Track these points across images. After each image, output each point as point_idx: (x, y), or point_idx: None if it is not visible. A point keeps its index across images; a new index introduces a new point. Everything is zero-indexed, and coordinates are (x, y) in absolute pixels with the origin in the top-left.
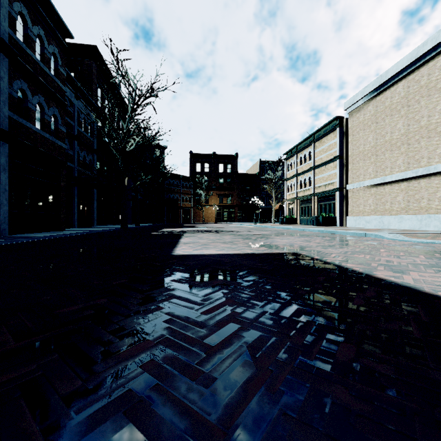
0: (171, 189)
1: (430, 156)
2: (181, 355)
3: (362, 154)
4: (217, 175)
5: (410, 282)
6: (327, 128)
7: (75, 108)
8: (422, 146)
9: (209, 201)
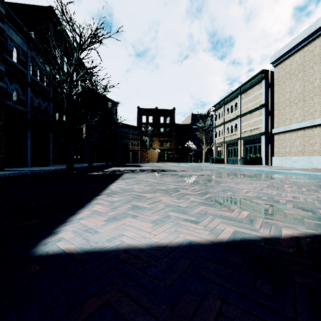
0: (123, 135)
1: None
2: None
3: (288, 101)
4: (158, 125)
5: None
6: (253, 81)
7: (28, 57)
8: None
9: (152, 145)
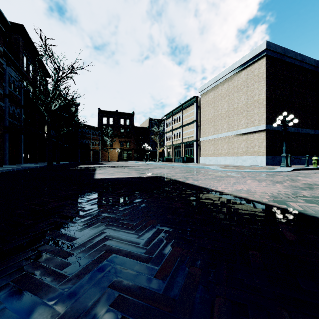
0: (84, 135)
1: (238, 124)
2: (110, 198)
3: (207, 120)
4: (119, 127)
5: (195, 183)
6: (189, 102)
7: (6, 73)
8: (234, 119)
9: (113, 145)
